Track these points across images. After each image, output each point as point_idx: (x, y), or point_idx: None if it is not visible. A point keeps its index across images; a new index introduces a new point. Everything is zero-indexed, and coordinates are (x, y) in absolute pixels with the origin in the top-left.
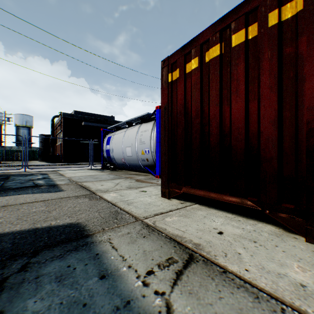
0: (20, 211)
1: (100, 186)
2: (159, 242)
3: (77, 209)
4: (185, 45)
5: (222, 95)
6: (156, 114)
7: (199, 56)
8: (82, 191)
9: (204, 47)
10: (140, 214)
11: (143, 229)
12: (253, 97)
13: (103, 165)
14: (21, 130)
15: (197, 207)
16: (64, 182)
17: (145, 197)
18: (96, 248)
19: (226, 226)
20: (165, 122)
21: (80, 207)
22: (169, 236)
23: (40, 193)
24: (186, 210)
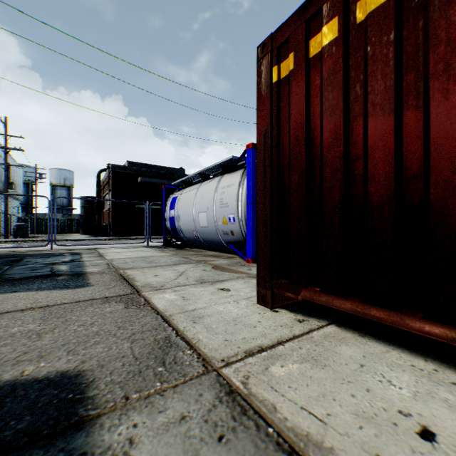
0: None
1: (152, 277)
2: None
3: (94, 329)
4: (308, 1)
5: (400, 88)
6: (246, 157)
7: (340, 14)
8: (120, 286)
9: None
10: (214, 349)
11: (219, 405)
12: None
13: (166, 241)
14: (58, 191)
15: (335, 334)
16: (97, 269)
17: (227, 305)
18: None
19: (431, 404)
20: (265, 162)
21: (101, 326)
22: (286, 441)
23: (50, 290)
24: (314, 342)
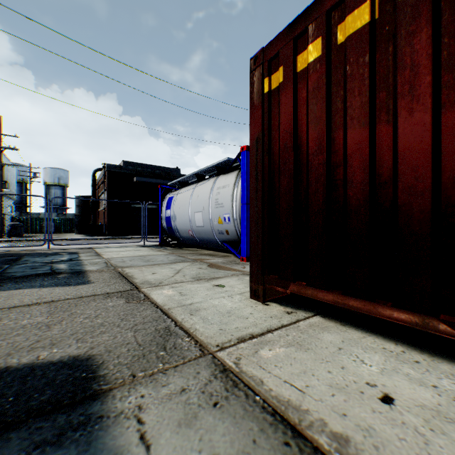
0: (0, 323)
1: (150, 274)
2: (248, 425)
3: (99, 321)
4: (296, 20)
5: (373, 104)
6: (241, 159)
7: (324, 35)
8: (120, 283)
9: (335, 16)
10: (210, 336)
11: (214, 381)
12: (453, 98)
13: (162, 240)
14: (52, 190)
15: (319, 324)
16: (96, 267)
17: (222, 299)
18: (104, 441)
19: (394, 378)
20: (257, 167)
21: (105, 318)
22: (270, 405)
23: (52, 287)
24: (299, 330)
